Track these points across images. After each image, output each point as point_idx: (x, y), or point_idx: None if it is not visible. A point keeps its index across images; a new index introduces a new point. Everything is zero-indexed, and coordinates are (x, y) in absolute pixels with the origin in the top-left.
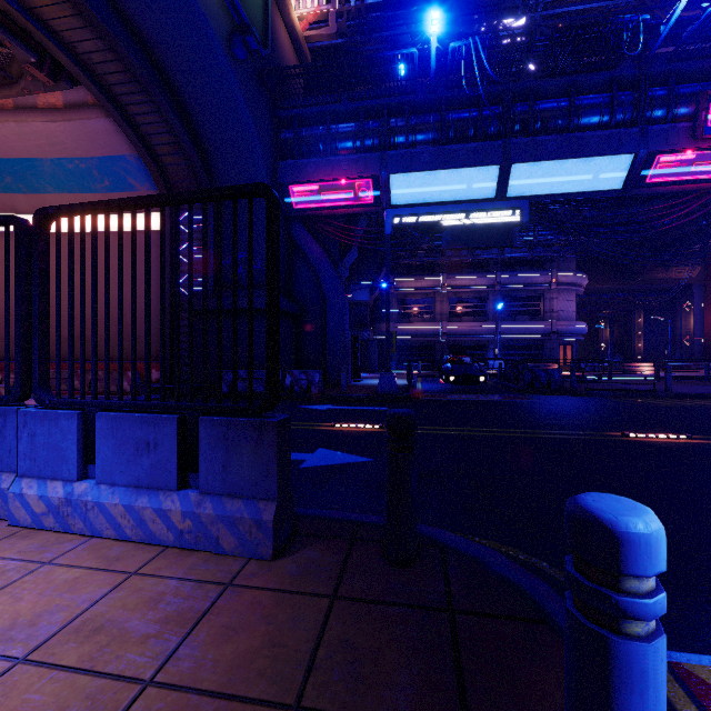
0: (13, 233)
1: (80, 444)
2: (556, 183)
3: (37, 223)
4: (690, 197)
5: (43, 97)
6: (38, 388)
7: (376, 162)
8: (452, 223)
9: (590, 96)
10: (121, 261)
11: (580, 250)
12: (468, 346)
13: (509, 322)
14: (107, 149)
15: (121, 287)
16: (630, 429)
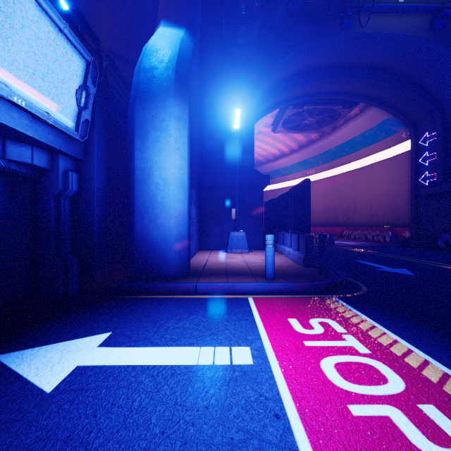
0: (350, 171)
1: (291, 240)
2: None
3: (289, 193)
4: None
5: (352, 112)
6: (289, 228)
7: None
8: None
9: None
10: (296, 199)
11: None
12: None
13: None
14: (379, 119)
15: (296, 205)
16: None
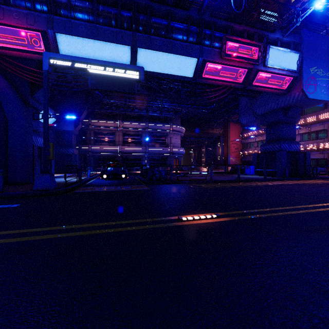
0: None
1: None
2: (162, 67)
3: None
4: (219, 88)
5: None
6: None
7: (43, 20)
8: (96, 72)
9: (178, 23)
10: None
11: (182, 117)
12: (133, 158)
13: (152, 147)
14: None
15: None
16: (186, 210)
